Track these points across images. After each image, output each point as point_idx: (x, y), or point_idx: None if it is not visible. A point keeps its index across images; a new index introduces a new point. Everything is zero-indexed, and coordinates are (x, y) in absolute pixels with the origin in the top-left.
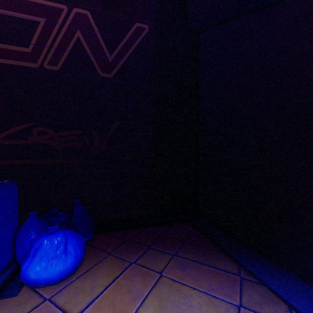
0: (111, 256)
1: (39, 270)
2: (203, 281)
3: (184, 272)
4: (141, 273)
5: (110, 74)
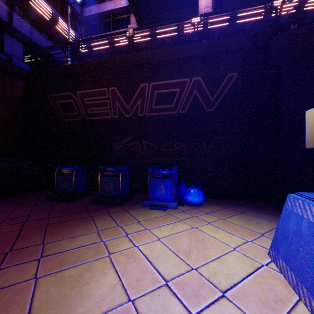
0: (216, 204)
1: (191, 199)
2: (266, 217)
3: (256, 214)
4: (232, 210)
5: (212, 109)
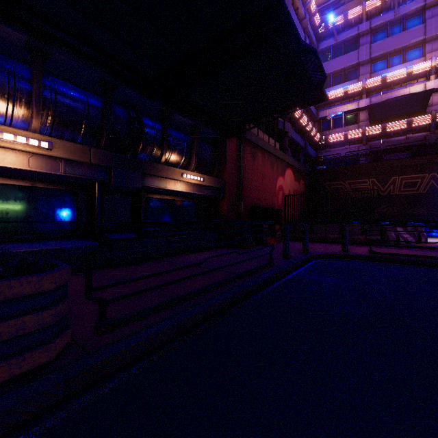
0: None
1: (434, 234)
2: None
3: None
4: None
5: None
